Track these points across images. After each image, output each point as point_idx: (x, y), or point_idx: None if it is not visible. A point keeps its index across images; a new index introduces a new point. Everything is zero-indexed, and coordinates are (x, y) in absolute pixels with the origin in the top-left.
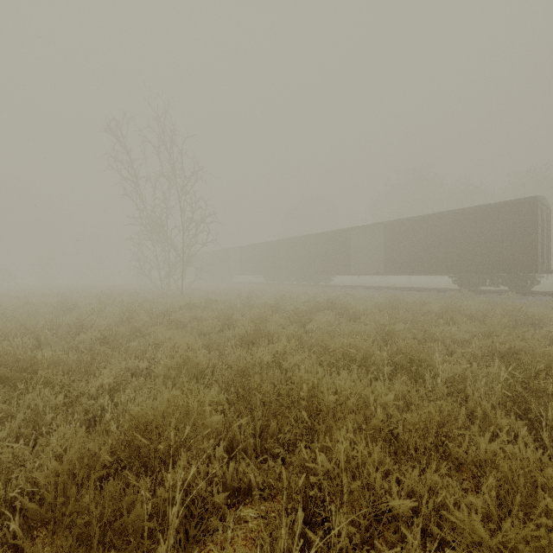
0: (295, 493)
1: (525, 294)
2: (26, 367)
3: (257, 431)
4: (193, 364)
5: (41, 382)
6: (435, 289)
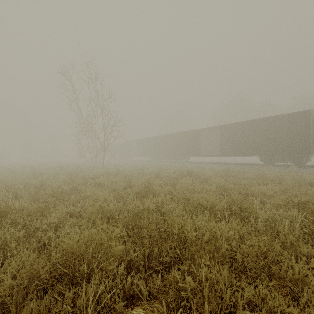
0: (170, 302)
1: (302, 167)
2: (2, 212)
3: (146, 255)
4: (106, 210)
5: (9, 223)
6: (250, 164)
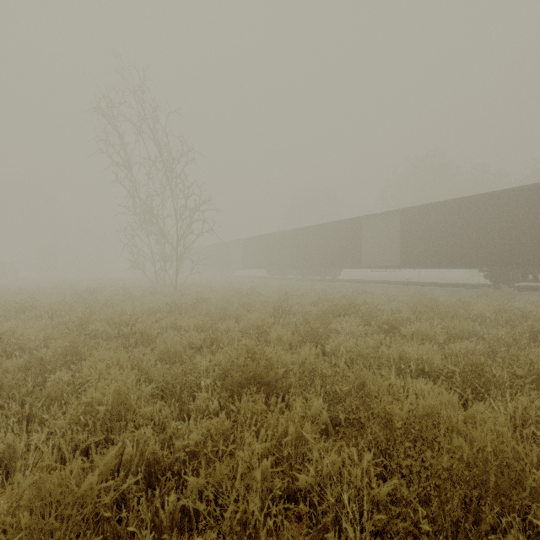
0: None
1: None
2: None
3: None
4: (70, 496)
5: None
6: (462, 284)
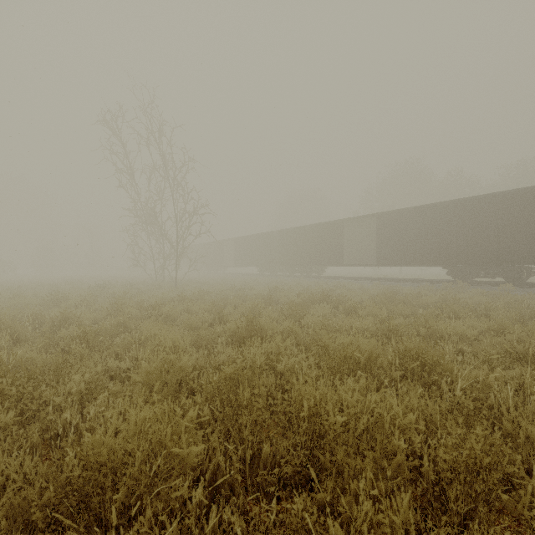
0: None
1: (522, 285)
2: None
3: (247, 459)
4: (175, 368)
5: None
6: (429, 280)
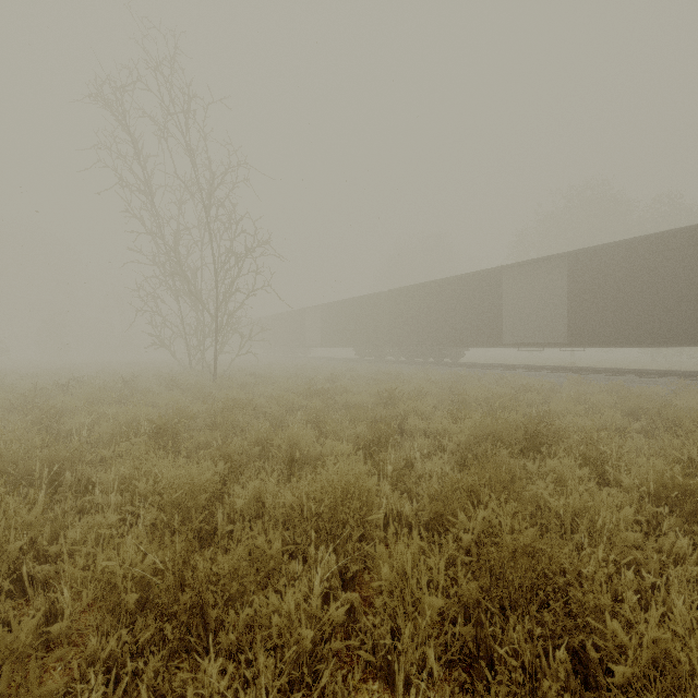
0: None
1: None
2: None
3: None
4: None
5: None
6: (680, 372)
